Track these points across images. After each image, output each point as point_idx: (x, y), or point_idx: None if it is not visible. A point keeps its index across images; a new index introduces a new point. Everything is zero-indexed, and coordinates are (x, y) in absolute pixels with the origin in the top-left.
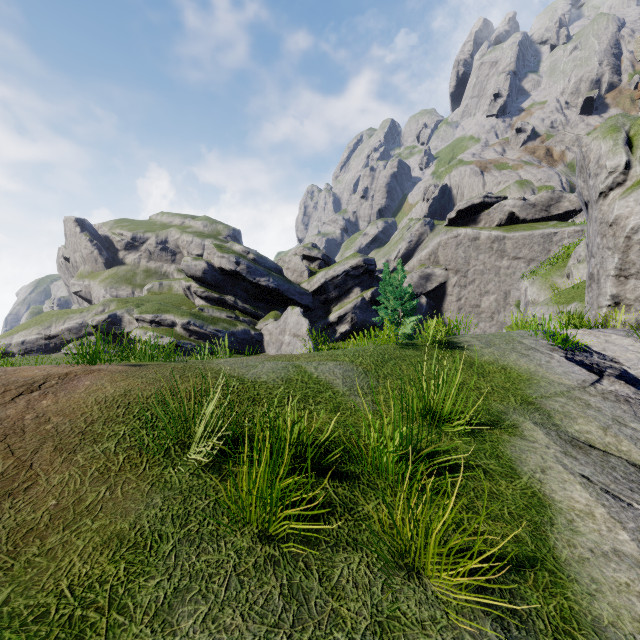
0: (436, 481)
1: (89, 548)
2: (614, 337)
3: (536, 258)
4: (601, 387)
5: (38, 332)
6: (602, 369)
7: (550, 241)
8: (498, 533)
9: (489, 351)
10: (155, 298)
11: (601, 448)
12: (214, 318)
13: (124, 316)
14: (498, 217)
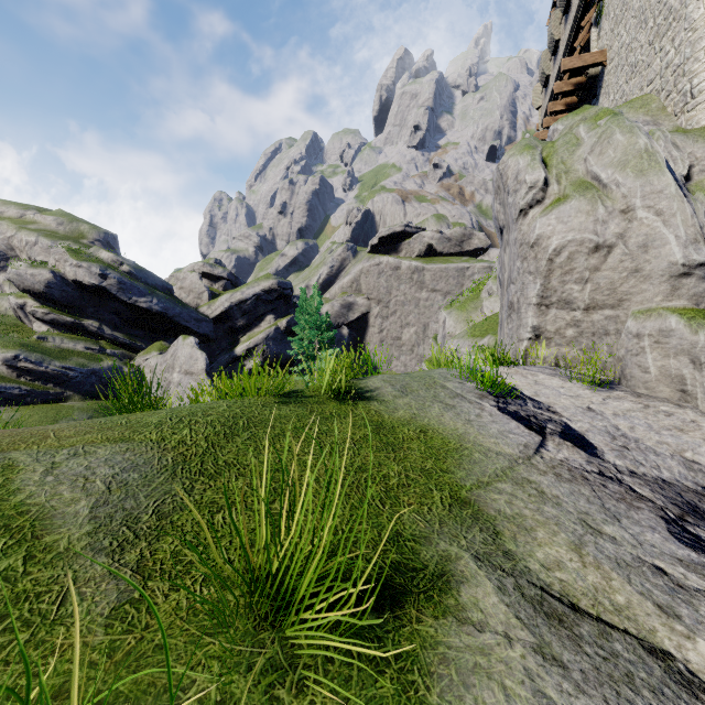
0: None
1: None
2: (542, 376)
3: (452, 291)
4: (549, 455)
5: None
6: (542, 424)
7: (463, 275)
8: None
9: (405, 402)
10: None
11: (590, 609)
12: (63, 350)
13: None
14: (418, 248)
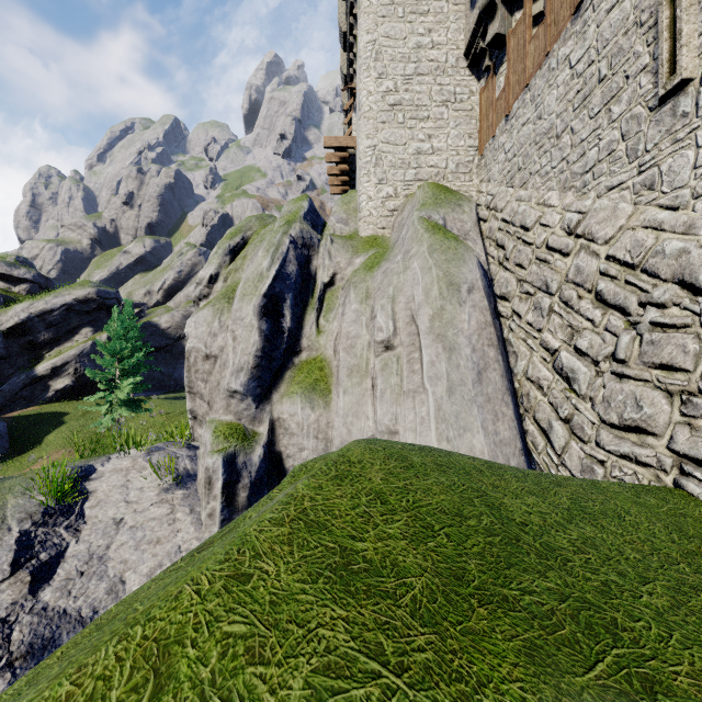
0: None
1: None
2: (145, 472)
3: None
4: None
5: None
6: (38, 553)
7: None
8: None
9: None
10: None
11: None
12: None
13: None
14: None
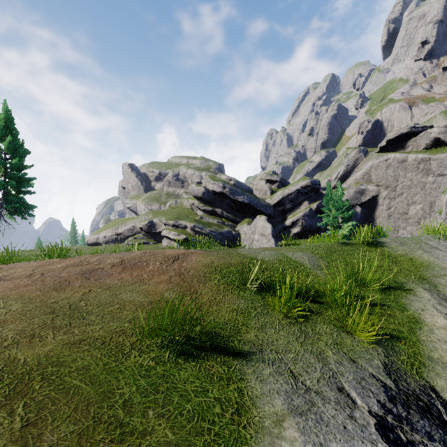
0: (361, 308)
1: (227, 311)
2: None
3: None
4: None
5: (112, 231)
6: None
7: None
8: (390, 328)
9: (402, 248)
10: (173, 210)
11: None
12: (209, 223)
13: (157, 222)
14: (424, 142)
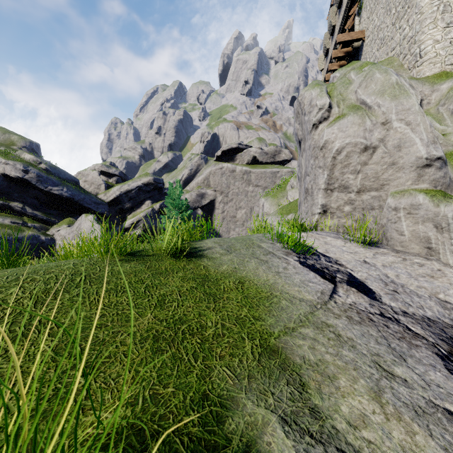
0: None
1: None
2: (329, 239)
3: (268, 186)
4: (340, 300)
5: None
6: (333, 274)
7: (275, 176)
8: None
9: (229, 258)
10: None
11: None
12: None
13: None
14: (247, 158)
